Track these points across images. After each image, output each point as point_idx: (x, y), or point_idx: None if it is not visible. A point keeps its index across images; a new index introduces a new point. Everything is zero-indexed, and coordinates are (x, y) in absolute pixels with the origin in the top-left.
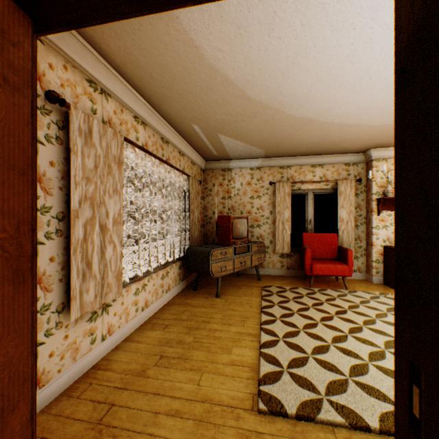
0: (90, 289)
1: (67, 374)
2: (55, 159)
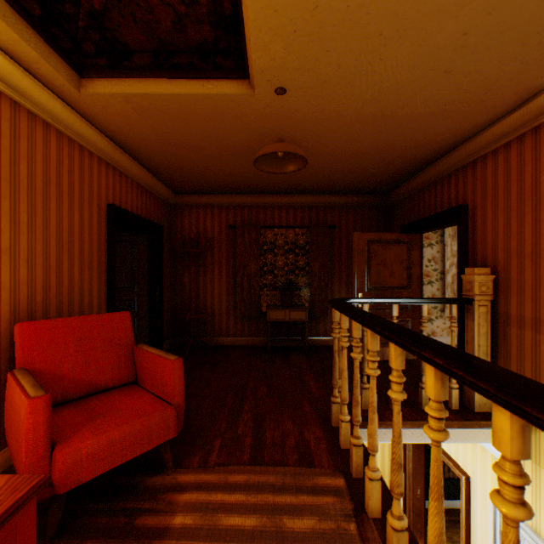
0: None
1: (444, 339)
2: (439, 250)
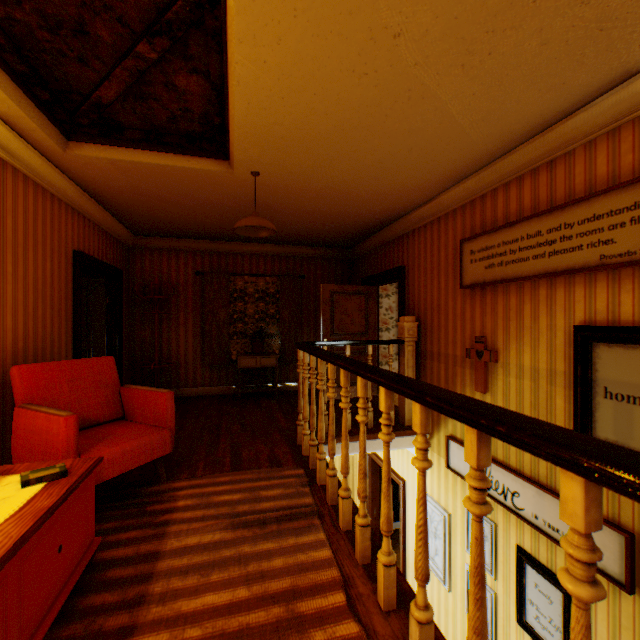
0: None
1: None
2: (395, 300)
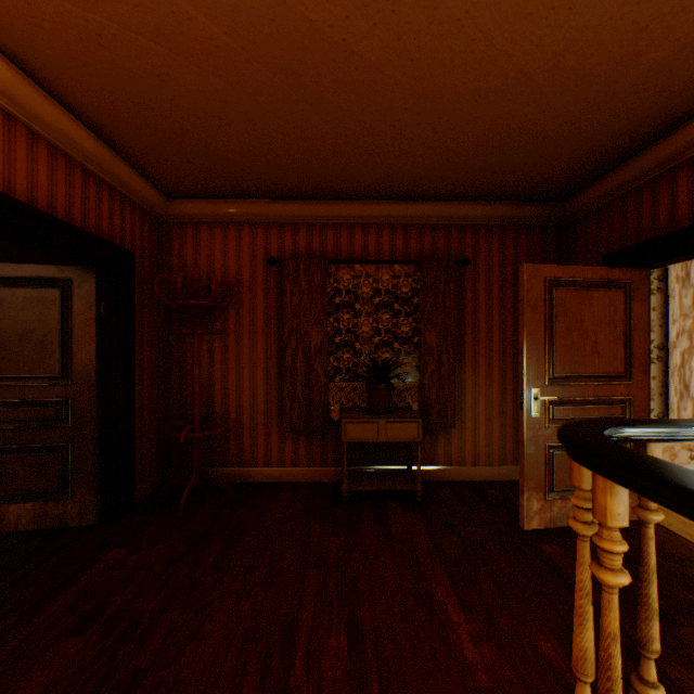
0: (686, 408)
1: None
2: (655, 305)
